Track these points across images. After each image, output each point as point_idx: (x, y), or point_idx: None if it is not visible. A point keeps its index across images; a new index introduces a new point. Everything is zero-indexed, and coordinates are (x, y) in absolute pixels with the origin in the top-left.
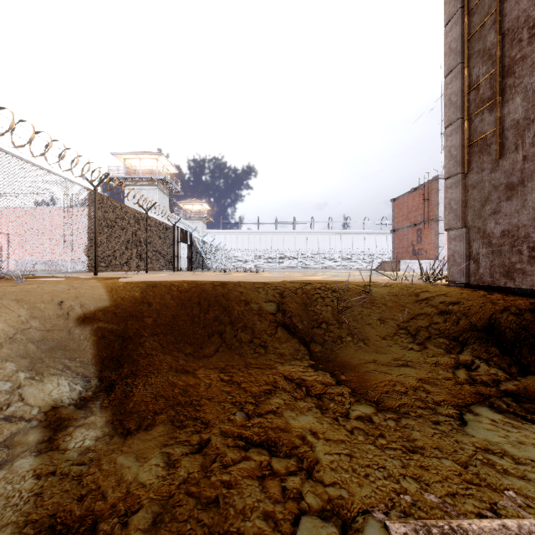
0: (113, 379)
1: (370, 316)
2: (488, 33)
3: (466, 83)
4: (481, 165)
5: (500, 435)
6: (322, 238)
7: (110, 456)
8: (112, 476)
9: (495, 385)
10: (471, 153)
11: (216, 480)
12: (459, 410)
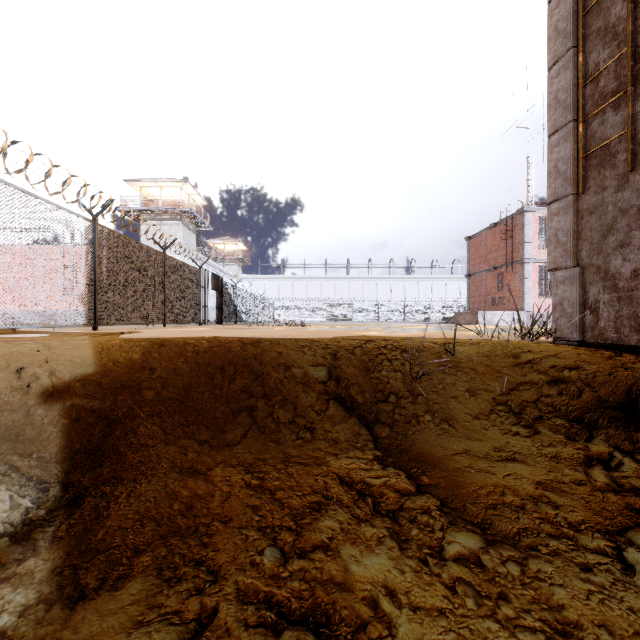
0: (84, 487)
1: (455, 386)
2: (612, 5)
3: (580, 73)
4: (602, 183)
5: None
6: (381, 285)
7: None
8: None
9: None
10: (587, 167)
11: None
12: (613, 540)
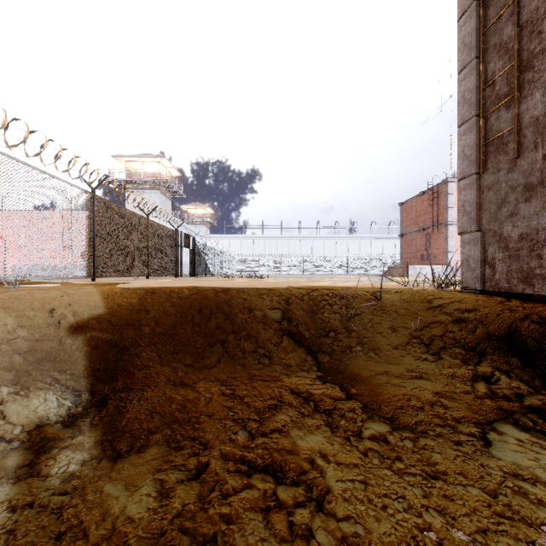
0: (106, 394)
1: (381, 324)
2: (505, 26)
3: (481, 79)
4: (498, 165)
5: (529, 458)
6: (328, 243)
7: (96, 483)
8: (97, 509)
9: (518, 400)
10: (487, 152)
11: (214, 513)
12: (481, 428)
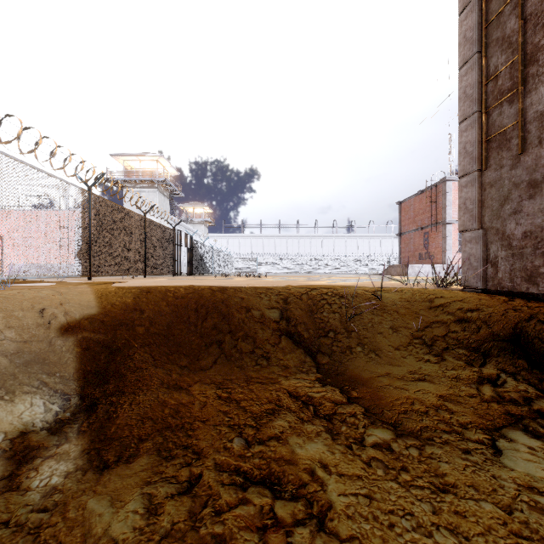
0: (96, 397)
1: (381, 324)
2: (508, 20)
3: (483, 73)
4: (500, 162)
5: (543, 469)
6: (326, 242)
7: (79, 498)
8: (78, 529)
9: (526, 404)
10: (489, 149)
11: (205, 533)
12: (490, 434)
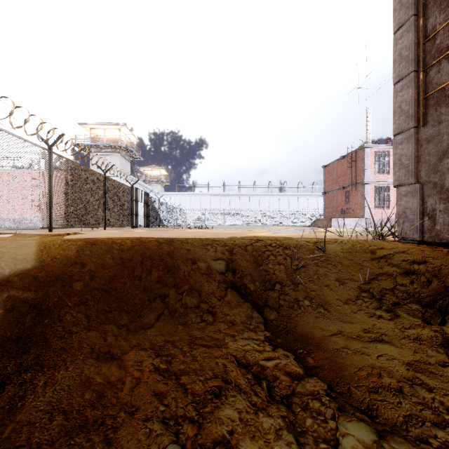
0: (7, 374)
1: (327, 276)
2: None
3: (421, 33)
4: (438, 118)
5: None
6: (263, 200)
7: None
8: None
9: None
10: (426, 106)
11: None
12: None
